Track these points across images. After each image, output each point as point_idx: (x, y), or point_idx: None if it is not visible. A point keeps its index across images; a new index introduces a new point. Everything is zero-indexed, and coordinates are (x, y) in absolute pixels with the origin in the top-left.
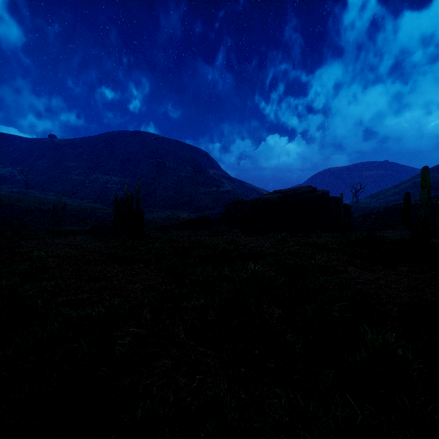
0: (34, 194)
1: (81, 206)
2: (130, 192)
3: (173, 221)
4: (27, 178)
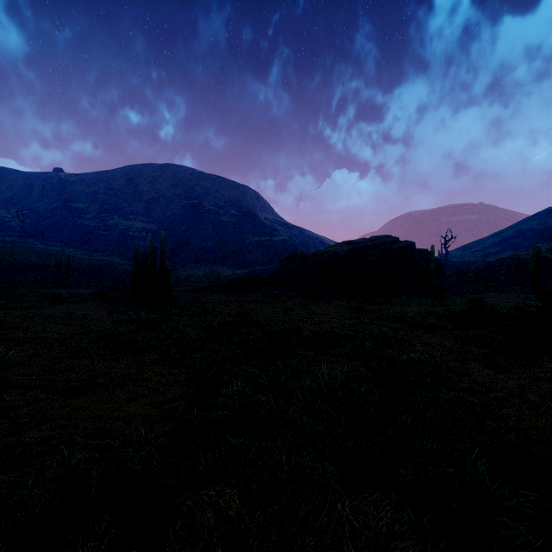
0: (33, 244)
1: (94, 261)
2: (152, 244)
3: (213, 280)
4: (24, 224)
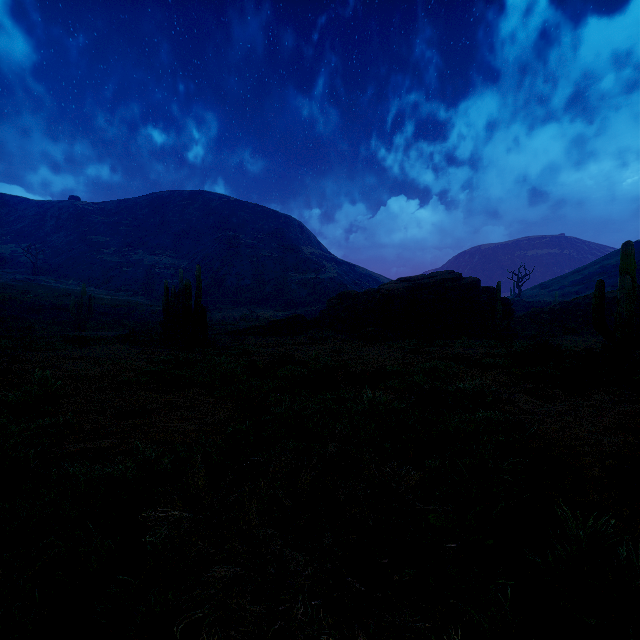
0: (47, 283)
1: (116, 301)
2: (187, 280)
3: (252, 323)
4: (37, 260)
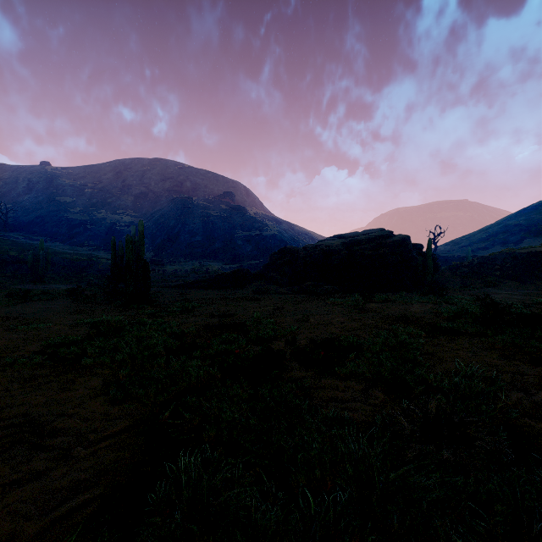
0: (16, 238)
1: (78, 255)
2: (127, 235)
3: (201, 275)
4: (7, 218)
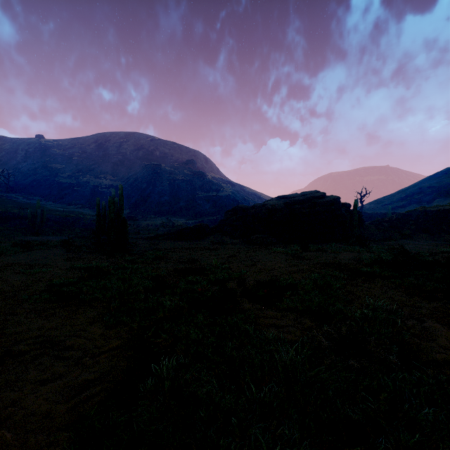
0: (16, 198)
1: (67, 212)
2: (110, 197)
3: (168, 229)
4: (9, 181)
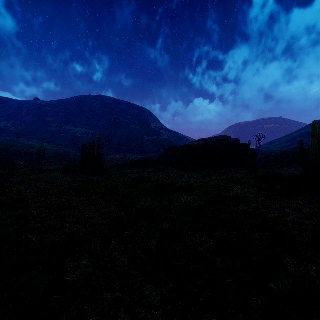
0: (23, 141)
1: (58, 150)
2: (93, 140)
3: (125, 161)
4: (18, 130)
